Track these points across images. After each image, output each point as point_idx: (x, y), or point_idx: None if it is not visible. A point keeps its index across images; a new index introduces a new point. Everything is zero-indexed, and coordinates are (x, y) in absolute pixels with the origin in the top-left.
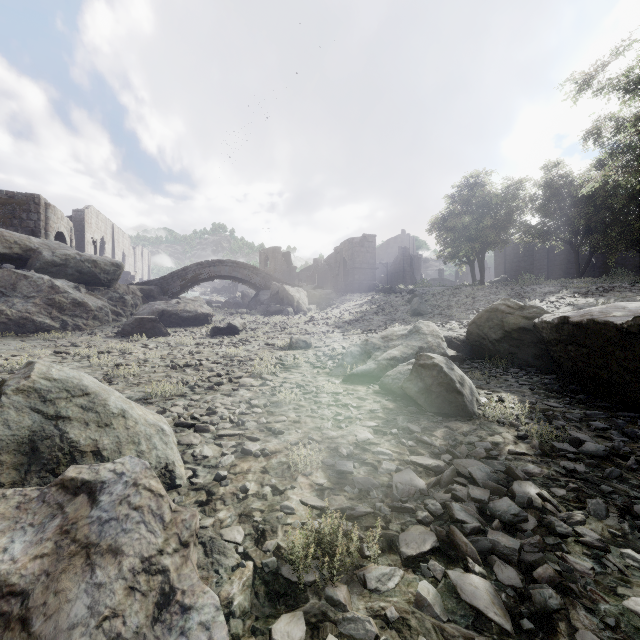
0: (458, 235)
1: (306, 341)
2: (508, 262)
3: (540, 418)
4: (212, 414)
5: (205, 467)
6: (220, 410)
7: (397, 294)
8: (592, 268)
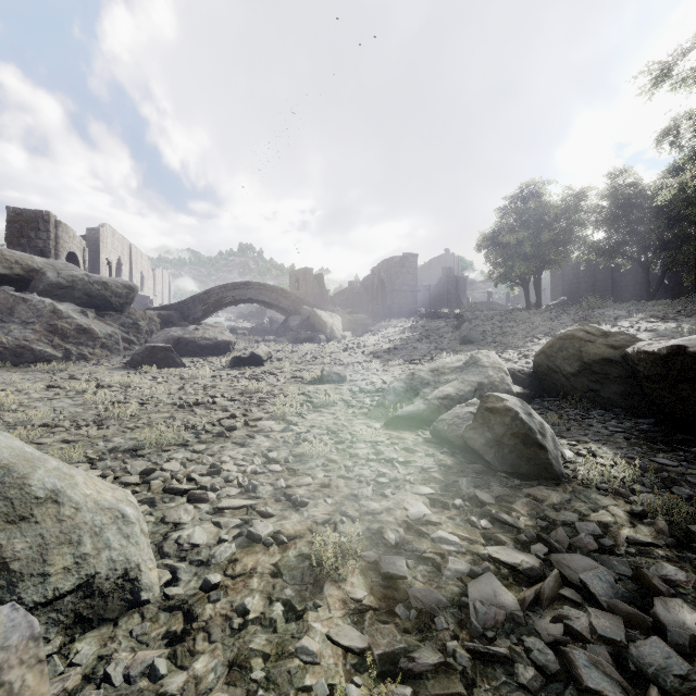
0: (511, 253)
1: (340, 374)
2: (566, 283)
3: (655, 484)
4: (216, 473)
5: (192, 564)
6: (227, 467)
7: (442, 319)
8: (664, 289)
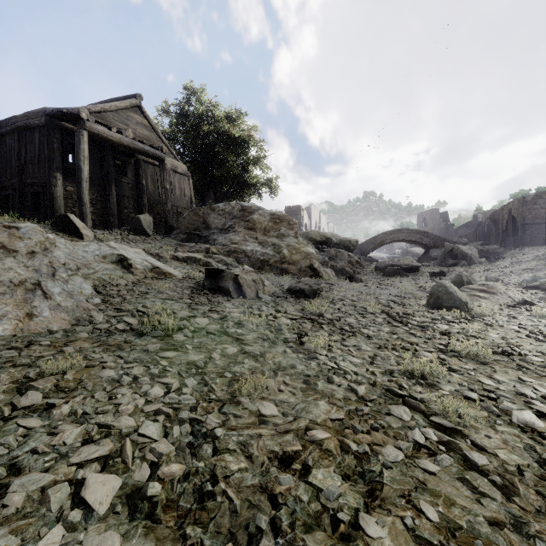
0: None
1: (495, 278)
2: None
3: None
4: None
5: None
6: None
7: None
8: None
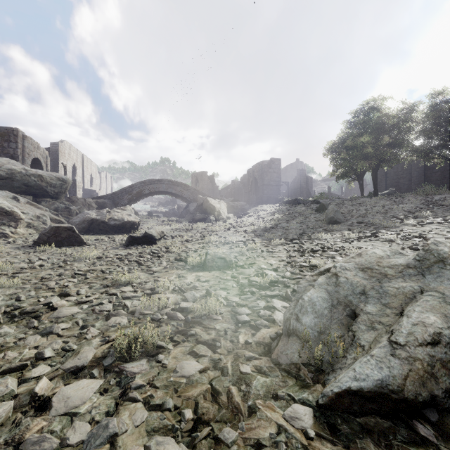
0: (355, 154)
1: (225, 258)
2: (388, 179)
3: None
4: None
5: None
6: None
7: (302, 204)
8: None
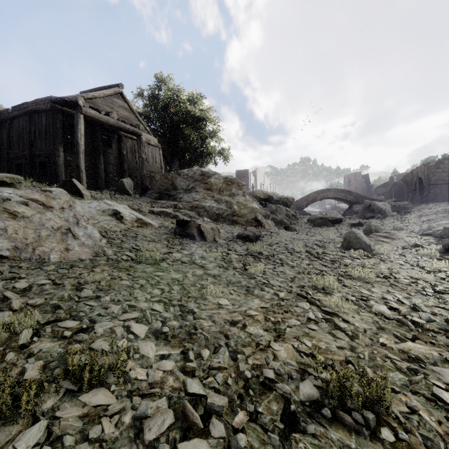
0: None
1: (400, 227)
2: None
3: None
4: None
5: None
6: None
7: None
8: None
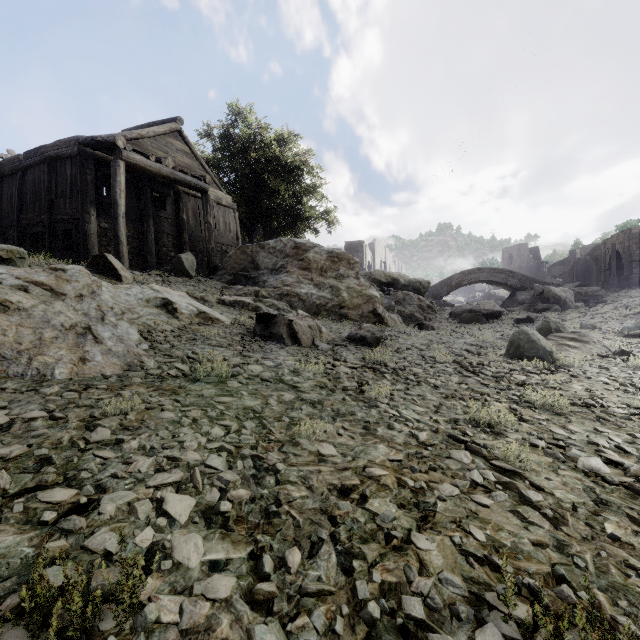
0: None
1: (592, 325)
2: None
3: None
4: None
5: None
6: None
7: None
8: None
